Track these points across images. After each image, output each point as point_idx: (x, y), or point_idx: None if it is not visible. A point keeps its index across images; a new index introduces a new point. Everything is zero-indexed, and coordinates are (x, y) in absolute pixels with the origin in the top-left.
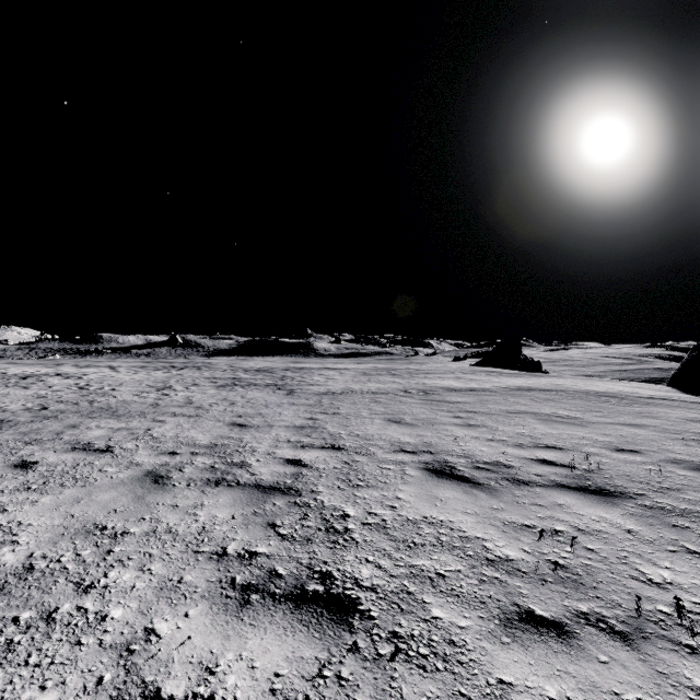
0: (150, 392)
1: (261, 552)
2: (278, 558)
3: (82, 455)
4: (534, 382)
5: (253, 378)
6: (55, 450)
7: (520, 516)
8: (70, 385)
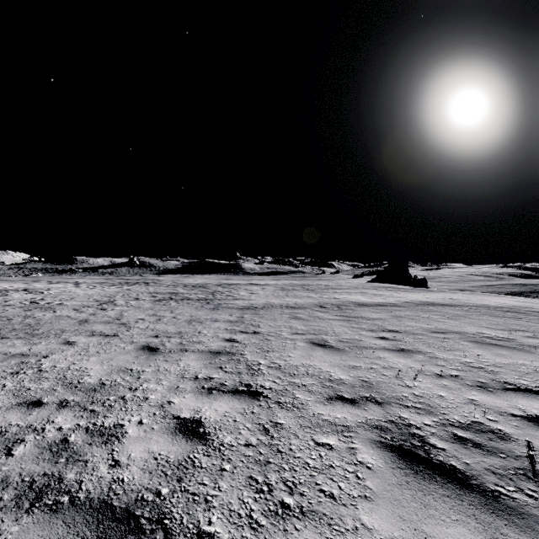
0: (91, 306)
1: None
2: None
3: None
4: (431, 297)
5: (188, 293)
6: None
7: None
8: (26, 299)
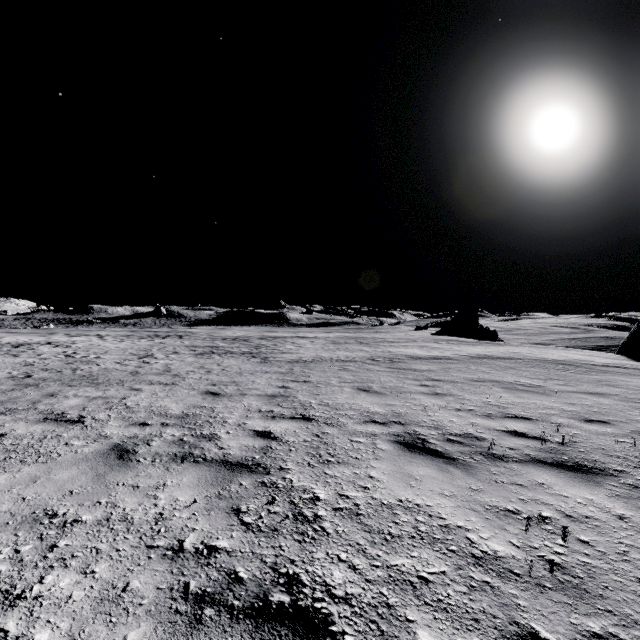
0: (132, 359)
1: (222, 547)
2: (240, 555)
3: (52, 426)
4: (492, 350)
5: (230, 347)
6: (26, 420)
7: (501, 499)
8: (58, 353)
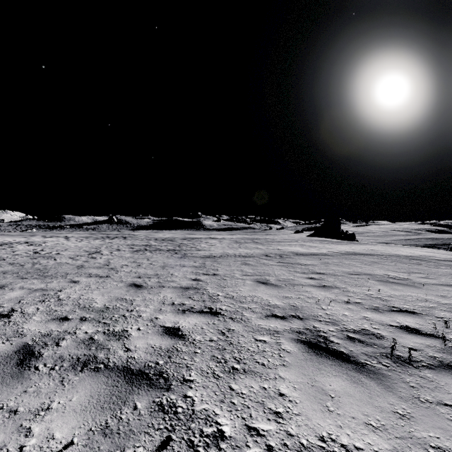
0: (83, 255)
1: None
2: None
3: None
4: (356, 248)
5: (159, 245)
6: None
7: (440, 433)
8: (29, 250)
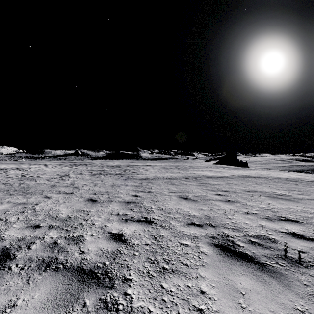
0: (56, 178)
1: None
2: None
3: None
4: (249, 172)
5: (110, 170)
6: None
7: None
8: (18, 174)
